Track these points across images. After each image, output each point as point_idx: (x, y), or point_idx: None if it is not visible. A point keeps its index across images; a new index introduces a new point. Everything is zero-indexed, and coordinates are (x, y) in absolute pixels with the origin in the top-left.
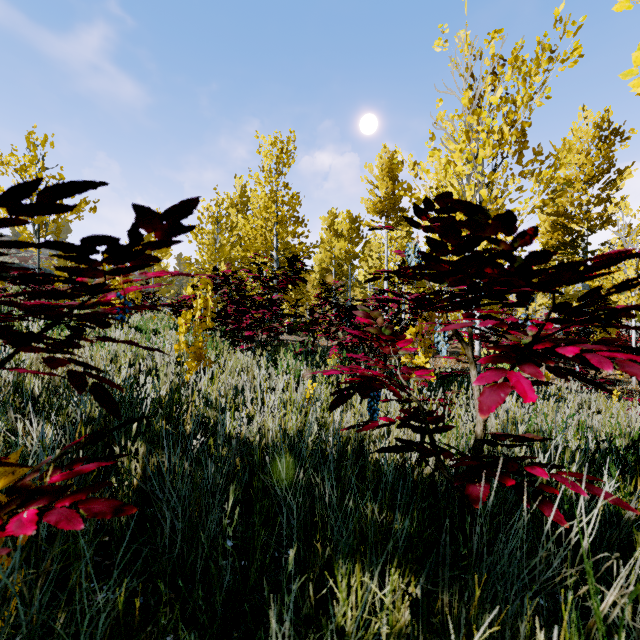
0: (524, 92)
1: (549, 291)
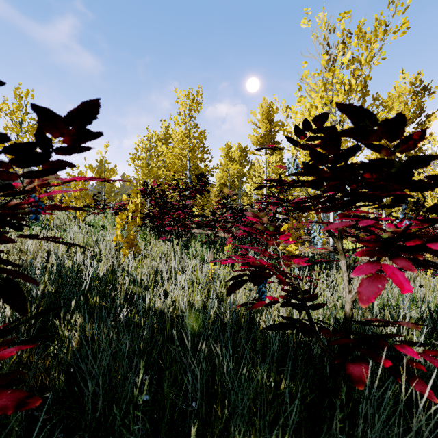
0: (367, 54)
1: (421, 194)
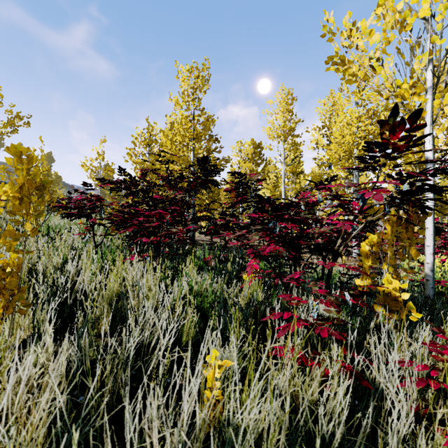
0: None
1: None
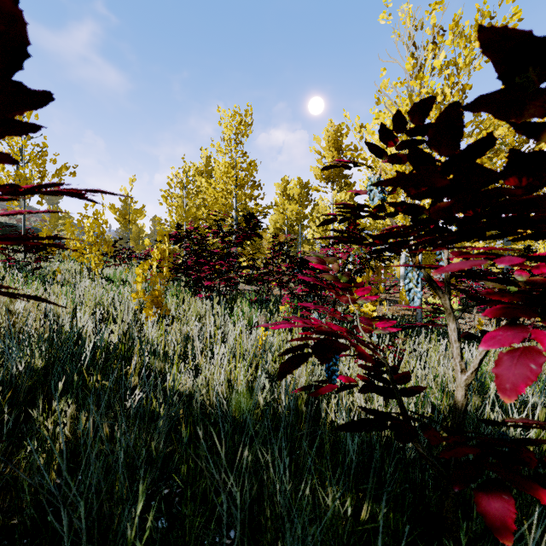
0: (467, 53)
1: None
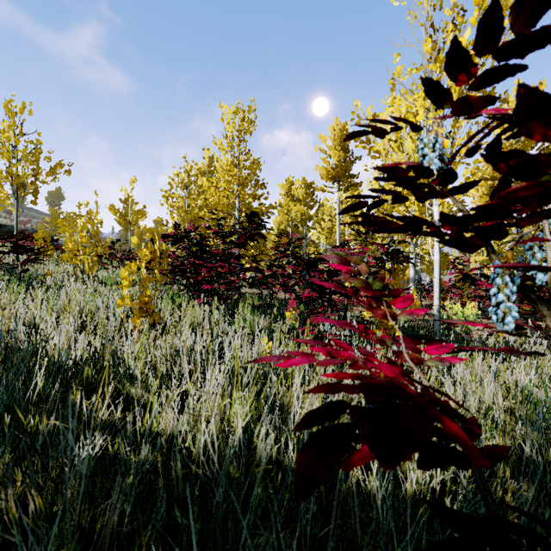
0: None
1: None
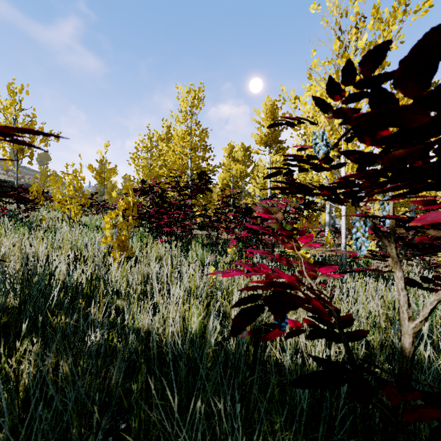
0: (387, 34)
1: None
